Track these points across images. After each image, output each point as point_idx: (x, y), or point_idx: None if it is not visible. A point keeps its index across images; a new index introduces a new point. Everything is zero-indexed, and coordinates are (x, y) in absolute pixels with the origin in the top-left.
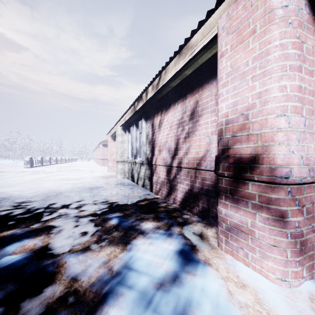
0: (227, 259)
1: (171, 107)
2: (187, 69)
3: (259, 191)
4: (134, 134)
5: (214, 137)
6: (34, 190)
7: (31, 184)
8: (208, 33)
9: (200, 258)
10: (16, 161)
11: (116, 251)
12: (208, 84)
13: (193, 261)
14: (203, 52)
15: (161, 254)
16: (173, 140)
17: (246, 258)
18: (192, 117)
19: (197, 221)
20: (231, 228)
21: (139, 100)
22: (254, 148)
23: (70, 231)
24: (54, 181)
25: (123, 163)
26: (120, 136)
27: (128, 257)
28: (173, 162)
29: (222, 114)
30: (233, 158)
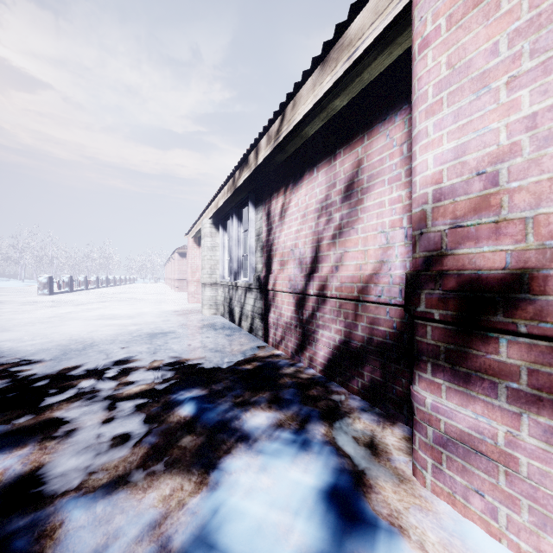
0: (441, 513)
1: (304, 177)
2: (339, 95)
3: (531, 359)
4: (234, 232)
5: (397, 233)
6: (44, 338)
7: (42, 326)
8: (390, 4)
9: (376, 509)
10: (27, 283)
11: (185, 490)
12: (384, 123)
13: (363, 522)
14: (374, 54)
15: (286, 500)
16: (309, 242)
17: (491, 519)
18: (348, 194)
19: (360, 410)
20: (450, 441)
21: (242, 167)
22: (514, 253)
23: (92, 432)
24: (86, 321)
25: (214, 287)
26: (208, 237)
27: (210, 508)
28: (310, 285)
29: (426, 179)
30: (455, 277)
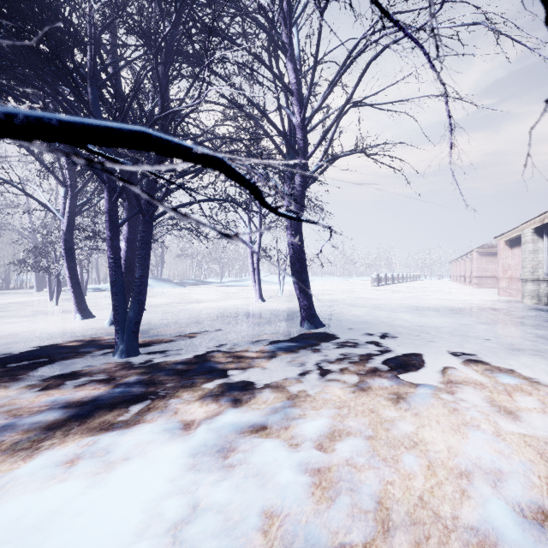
0: None
1: None
2: None
3: None
4: None
5: None
6: (427, 304)
7: (414, 300)
8: None
9: None
10: (344, 279)
11: None
12: None
13: None
14: None
15: None
16: None
17: None
18: None
19: None
20: None
21: None
22: None
23: (505, 326)
24: (434, 300)
25: (535, 283)
26: (530, 243)
27: None
28: None
29: None
30: None
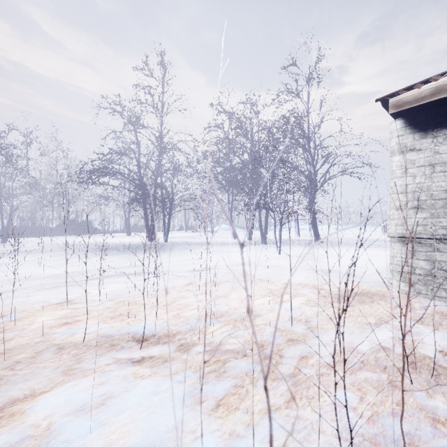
0: None
1: None
2: None
3: None
4: None
5: None
6: None
7: None
8: None
9: None
10: (369, 227)
11: None
12: None
13: None
14: None
15: None
16: None
17: None
18: None
19: None
20: None
21: None
22: None
23: None
24: None
25: None
26: None
27: None
28: None
29: None
30: None
